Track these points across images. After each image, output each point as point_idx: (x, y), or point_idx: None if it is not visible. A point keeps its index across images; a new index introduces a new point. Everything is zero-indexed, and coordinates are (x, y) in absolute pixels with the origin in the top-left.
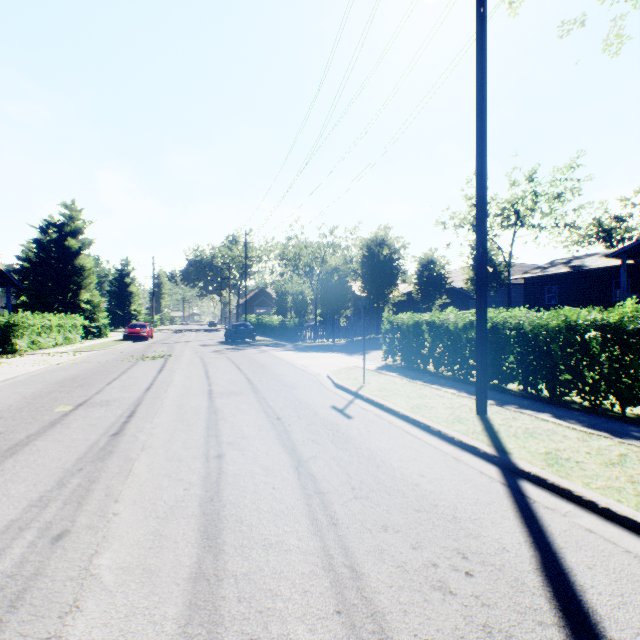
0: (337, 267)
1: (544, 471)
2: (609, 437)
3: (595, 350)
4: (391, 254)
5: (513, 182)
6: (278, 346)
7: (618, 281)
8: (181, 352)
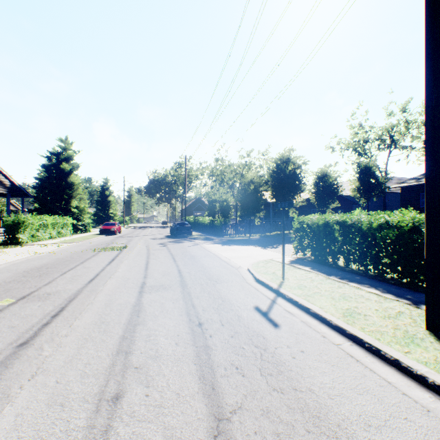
0: (253, 180)
1: None
2: None
3: None
4: (295, 169)
5: (389, 113)
6: (208, 240)
7: None
8: (135, 244)
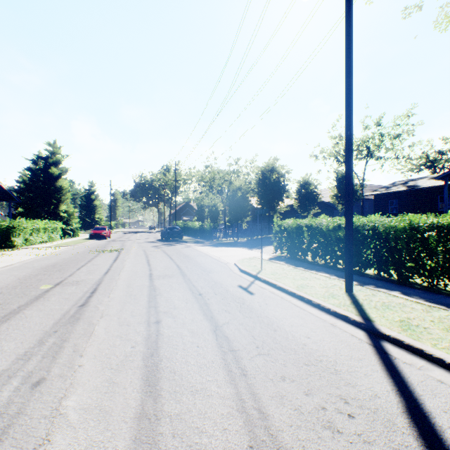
0: (240, 187)
1: (401, 335)
2: (446, 309)
3: (432, 245)
4: (279, 177)
5: (365, 126)
6: (198, 243)
7: (441, 197)
8: (130, 247)
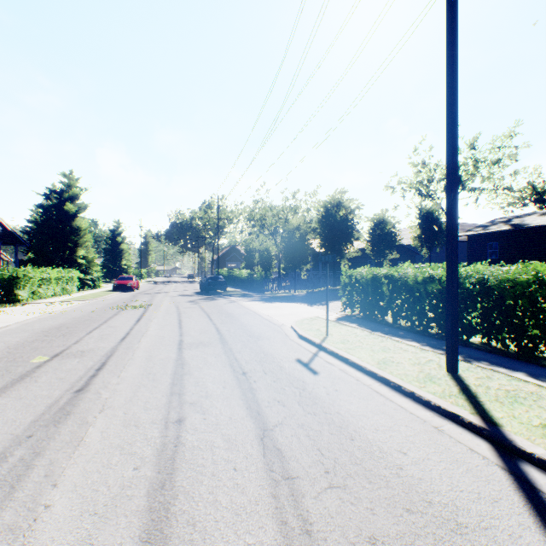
0: (298, 226)
1: None
2: None
3: None
4: (347, 214)
5: None
6: (246, 296)
7: None
8: (160, 302)
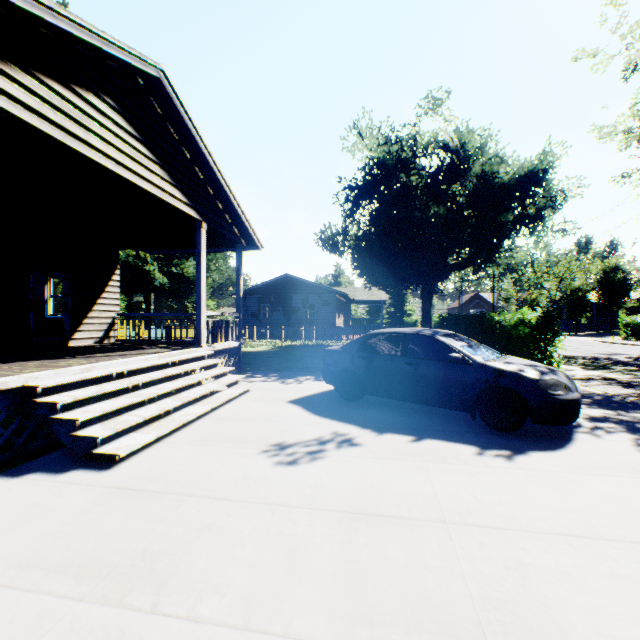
0: (578, 286)
1: None
2: None
3: None
4: (623, 276)
5: None
6: None
7: None
8: None
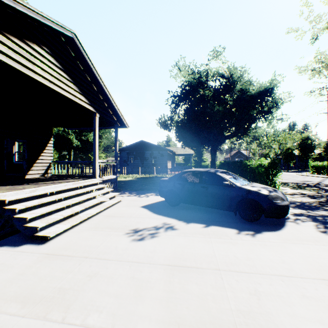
0: (289, 147)
1: None
2: None
3: None
4: (311, 142)
5: None
6: None
7: None
8: None
